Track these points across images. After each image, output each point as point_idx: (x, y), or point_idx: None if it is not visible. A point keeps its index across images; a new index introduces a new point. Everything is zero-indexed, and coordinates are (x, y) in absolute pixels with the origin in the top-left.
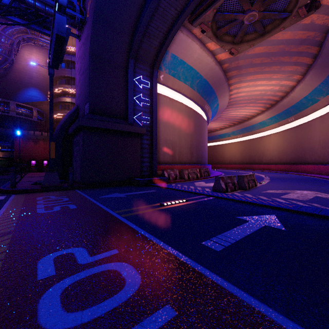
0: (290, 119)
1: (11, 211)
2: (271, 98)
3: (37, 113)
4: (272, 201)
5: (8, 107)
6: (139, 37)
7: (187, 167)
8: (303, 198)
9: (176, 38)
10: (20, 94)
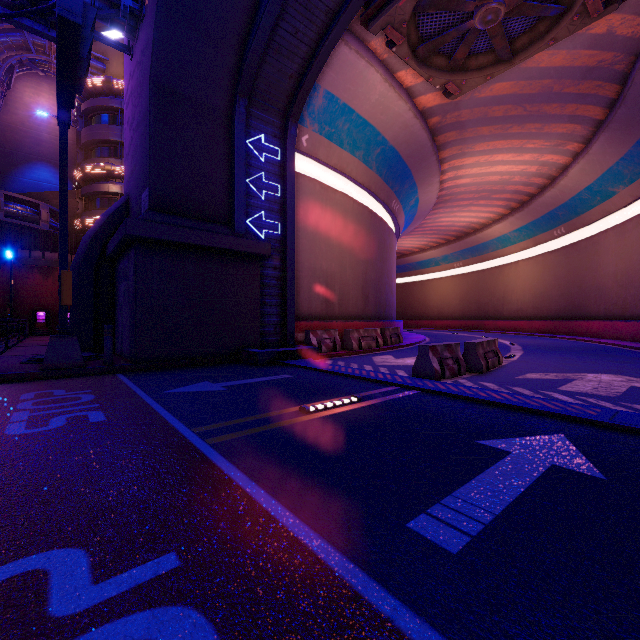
0: (557, 231)
1: None
2: (520, 190)
3: (49, 214)
4: (547, 400)
5: None
6: (257, 51)
7: (358, 325)
8: (608, 392)
9: (334, 57)
10: (15, 177)
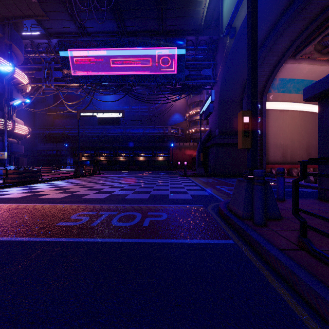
0: None
1: (196, 180)
2: None
3: (180, 131)
4: None
5: (167, 130)
6: None
7: None
8: None
9: (281, 69)
10: (170, 119)
